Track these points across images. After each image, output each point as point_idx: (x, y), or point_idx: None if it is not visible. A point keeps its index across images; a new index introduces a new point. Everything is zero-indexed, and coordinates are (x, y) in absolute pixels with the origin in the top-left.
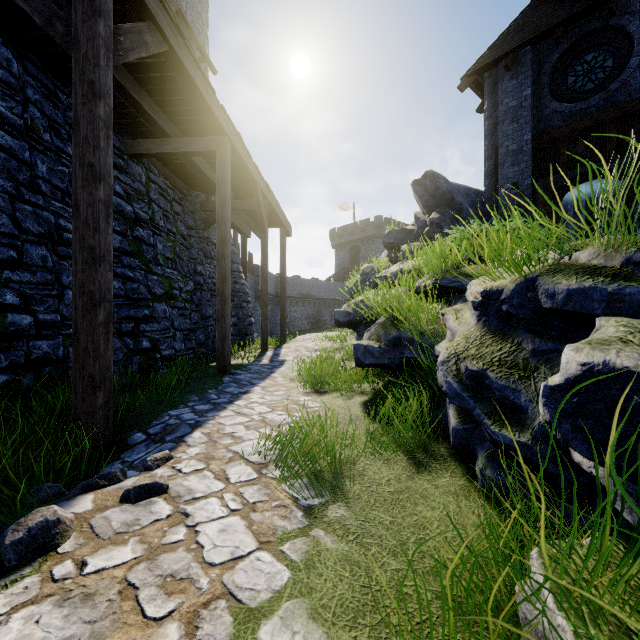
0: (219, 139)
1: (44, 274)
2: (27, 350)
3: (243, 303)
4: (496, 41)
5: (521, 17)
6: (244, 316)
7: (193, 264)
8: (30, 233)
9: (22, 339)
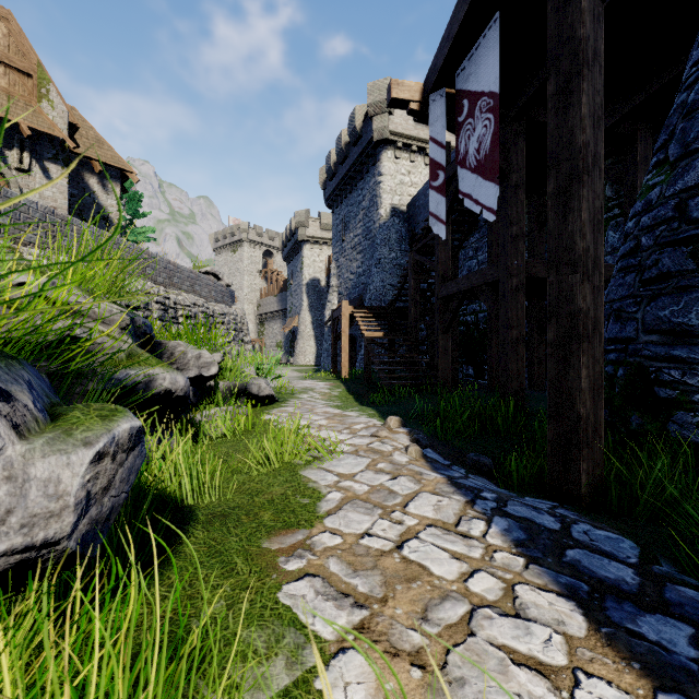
0: None
1: None
2: None
3: None
4: None
5: None
6: None
7: None
8: None
9: None
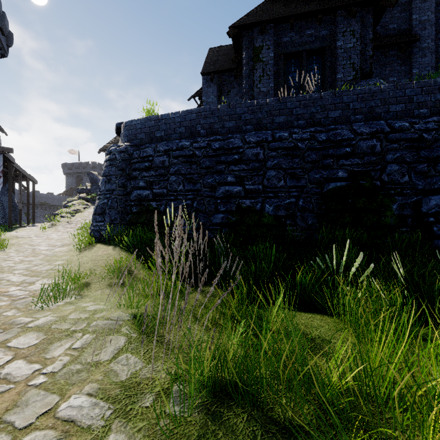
0: (19, 173)
1: None
2: None
3: (16, 209)
4: (109, 142)
5: (115, 138)
6: (17, 214)
7: (0, 197)
8: None
9: None
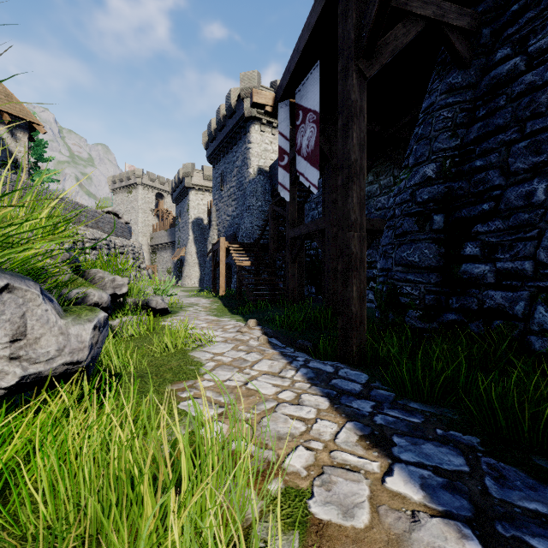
0: None
1: (519, 215)
2: (482, 298)
3: None
4: None
5: None
6: None
7: None
8: (522, 172)
9: (480, 287)
